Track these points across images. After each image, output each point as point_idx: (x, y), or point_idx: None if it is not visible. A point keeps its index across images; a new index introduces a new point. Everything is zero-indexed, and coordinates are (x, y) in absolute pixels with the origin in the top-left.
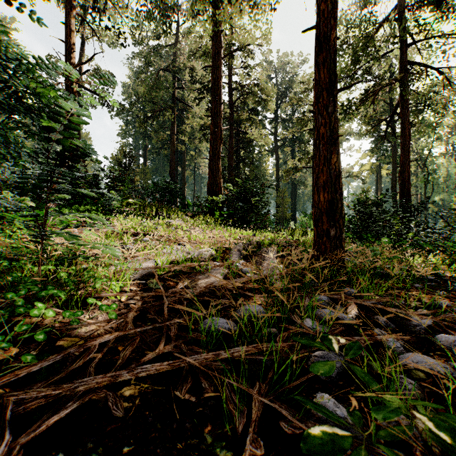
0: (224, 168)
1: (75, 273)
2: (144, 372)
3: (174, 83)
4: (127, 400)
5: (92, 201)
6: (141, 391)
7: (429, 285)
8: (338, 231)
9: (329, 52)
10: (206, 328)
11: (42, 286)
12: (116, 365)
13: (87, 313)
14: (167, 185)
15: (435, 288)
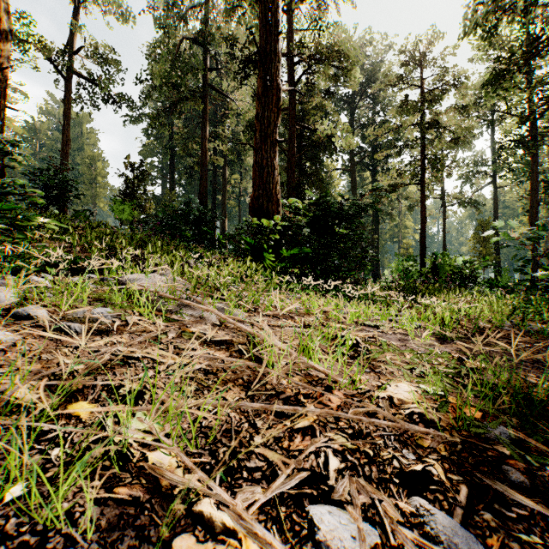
0: (281, 186)
1: None
2: None
3: (207, 63)
4: None
5: None
6: None
7: None
8: None
9: None
10: None
11: None
12: None
13: None
14: (187, 209)
15: None
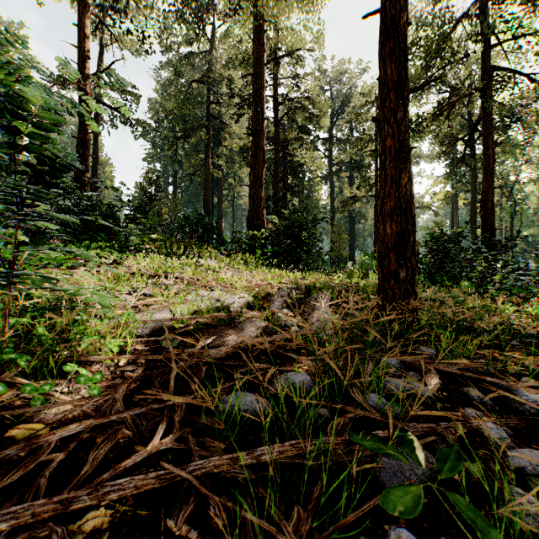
0: (268, 198)
1: (60, 327)
2: (115, 492)
3: (209, 96)
4: (86, 537)
5: (107, 237)
6: (113, 519)
7: (529, 343)
8: (409, 273)
9: (398, 41)
10: (226, 410)
11: (13, 346)
12: (79, 475)
13: (67, 383)
14: (200, 218)
15: (537, 346)
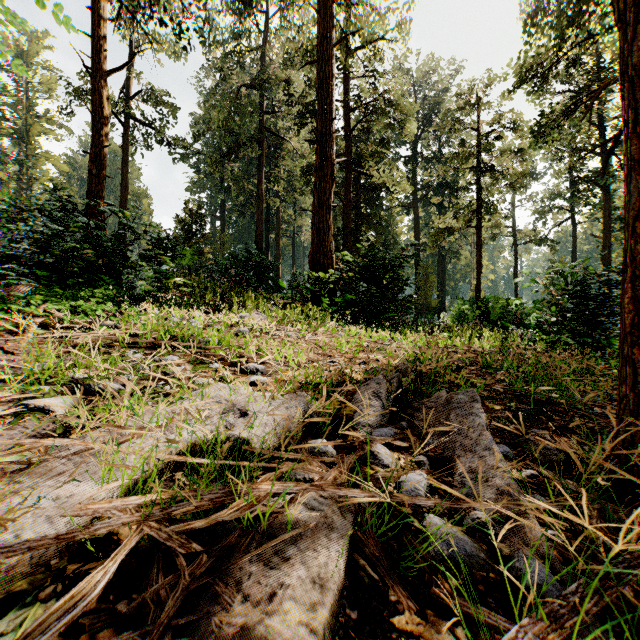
0: (337, 231)
1: None
2: None
3: (263, 106)
4: None
5: (112, 282)
6: None
7: None
8: None
9: None
10: None
11: None
12: None
13: None
14: (249, 257)
15: None
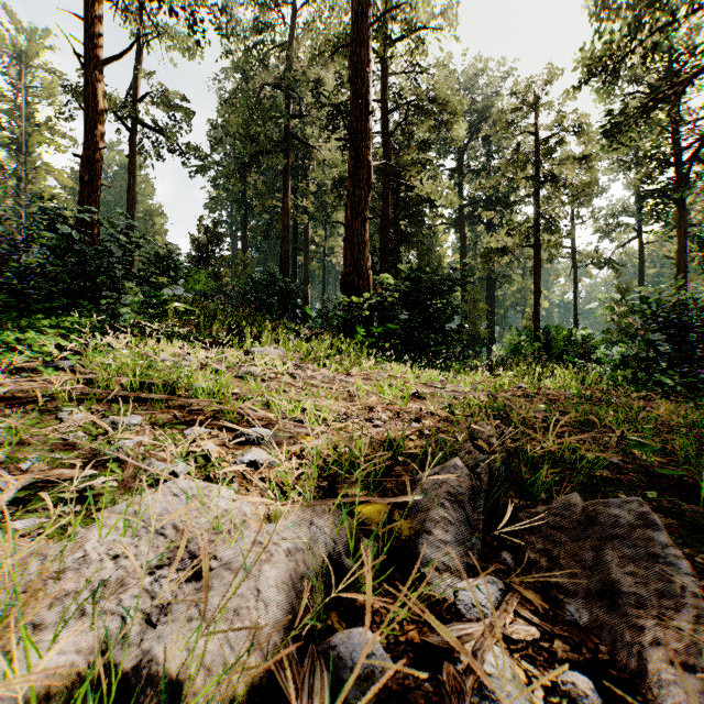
0: (374, 250)
1: None
2: None
3: (289, 109)
4: None
5: (94, 308)
6: None
7: None
8: None
9: None
10: None
11: None
12: None
13: None
14: (272, 280)
15: None
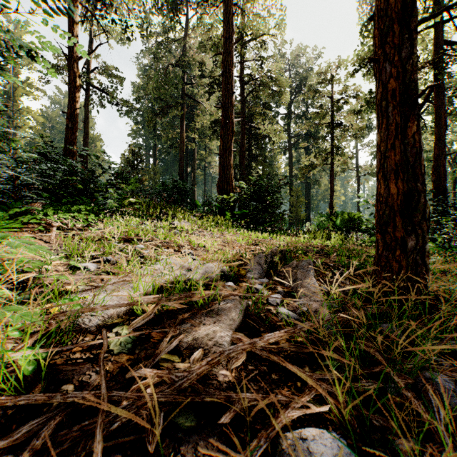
0: (236, 166)
1: None
2: None
3: (184, 78)
4: None
5: (89, 201)
6: None
7: None
8: (419, 241)
9: None
10: None
11: None
12: None
13: None
14: (175, 184)
15: None
